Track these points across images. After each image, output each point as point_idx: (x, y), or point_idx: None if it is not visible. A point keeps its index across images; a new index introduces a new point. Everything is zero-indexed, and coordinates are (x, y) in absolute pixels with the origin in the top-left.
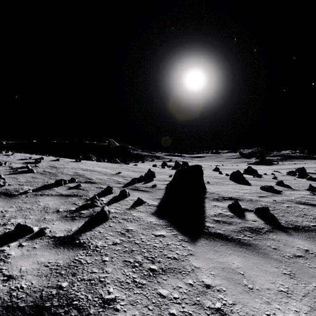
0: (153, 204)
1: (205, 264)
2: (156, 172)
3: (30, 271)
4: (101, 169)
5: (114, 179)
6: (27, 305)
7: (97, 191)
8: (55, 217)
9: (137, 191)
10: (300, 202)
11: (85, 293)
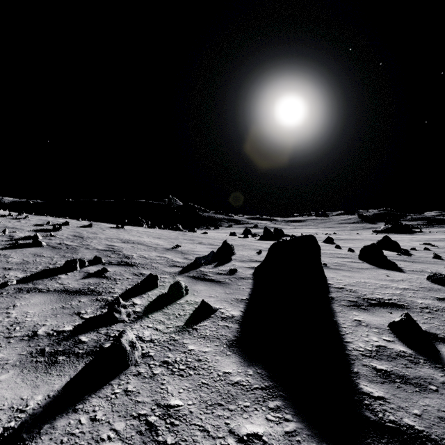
0: (232, 314)
1: None
2: (236, 245)
3: None
4: (151, 239)
5: (168, 258)
6: None
7: (132, 281)
8: (15, 356)
9: (202, 282)
10: None
11: None
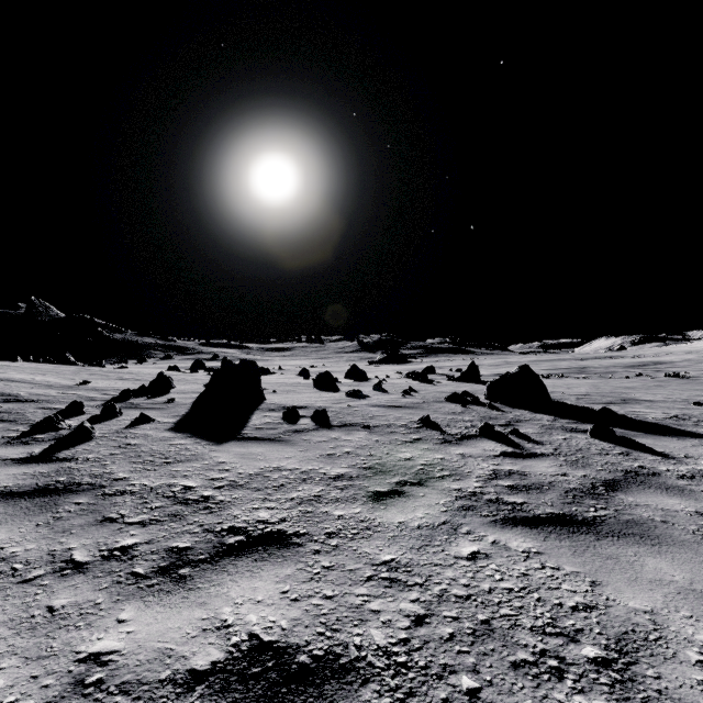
0: (169, 421)
1: (226, 454)
2: (177, 380)
3: (5, 479)
4: (30, 376)
5: (79, 395)
6: (28, 490)
7: (46, 413)
8: None
9: (135, 409)
10: (376, 405)
11: (92, 479)
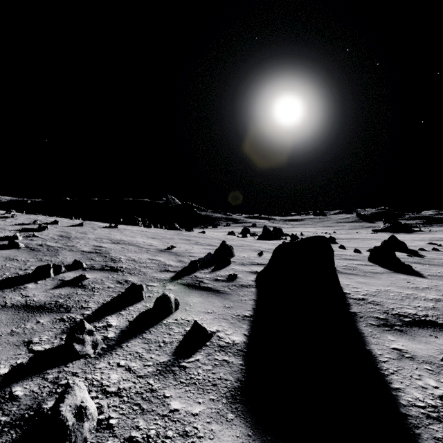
0: (233, 341)
1: None
2: (235, 246)
3: None
4: (144, 239)
5: (159, 262)
6: None
7: (113, 292)
8: None
9: (197, 291)
10: None
11: None
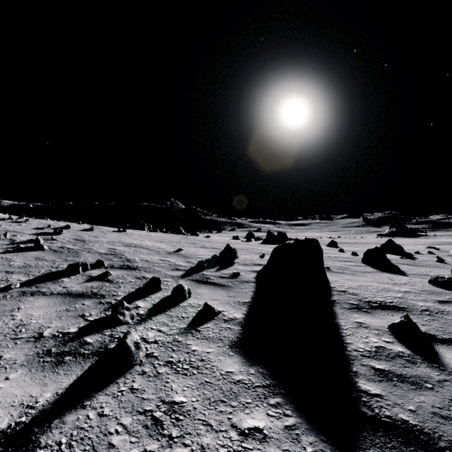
0: (235, 317)
1: None
2: (239, 249)
3: None
4: (153, 243)
5: (170, 262)
6: None
7: (135, 285)
8: (22, 357)
9: (205, 285)
10: None
11: None
